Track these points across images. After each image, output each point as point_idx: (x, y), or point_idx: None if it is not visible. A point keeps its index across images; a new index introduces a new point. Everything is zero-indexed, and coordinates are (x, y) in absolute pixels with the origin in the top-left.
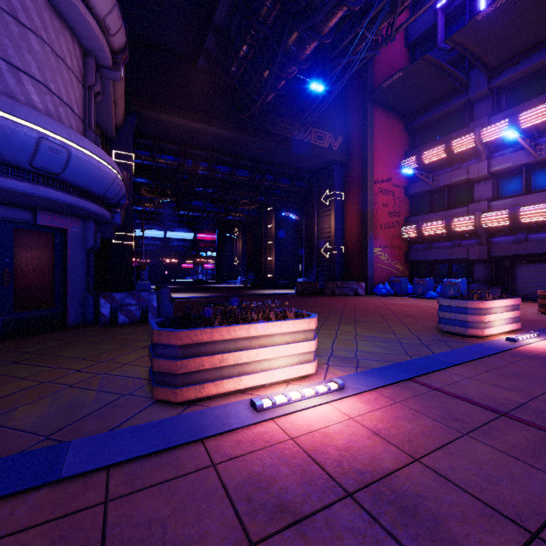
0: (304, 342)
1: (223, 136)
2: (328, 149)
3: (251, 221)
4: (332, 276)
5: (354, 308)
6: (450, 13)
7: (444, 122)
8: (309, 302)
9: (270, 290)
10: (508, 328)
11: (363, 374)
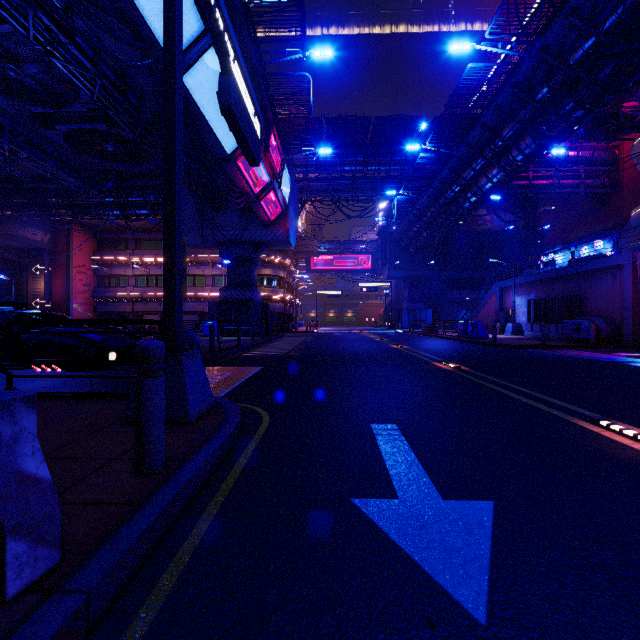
0: None
1: None
2: (41, 242)
3: None
4: None
5: None
6: None
7: (116, 242)
8: None
9: None
10: None
11: None
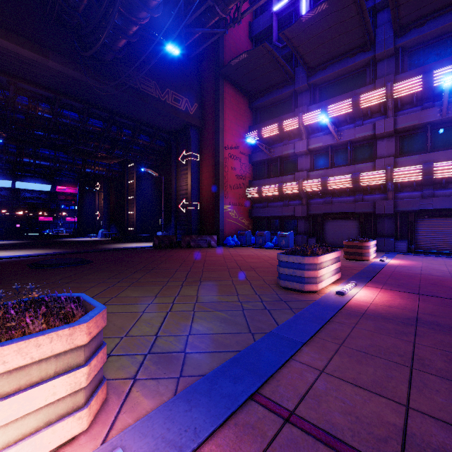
0: (57, 378)
1: (66, 75)
2: (185, 112)
3: (113, 175)
4: (188, 230)
5: (204, 261)
6: (282, 19)
7: (277, 106)
8: (162, 256)
9: (130, 243)
10: (334, 278)
11: (183, 399)
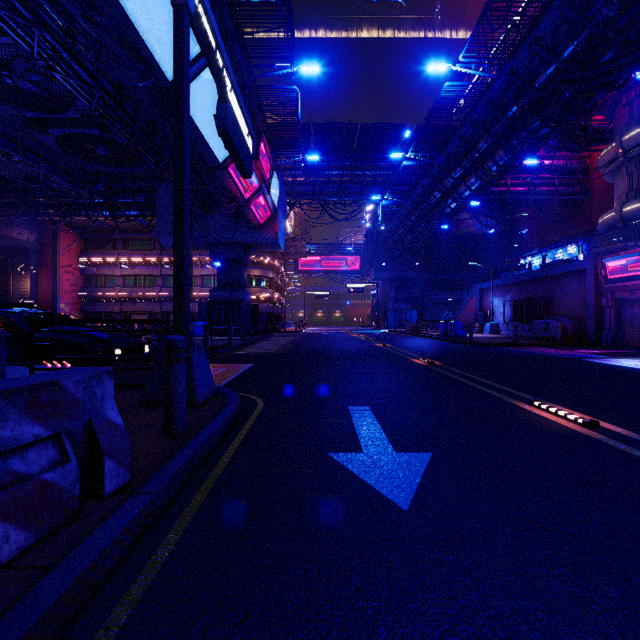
0: None
1: None
2: (27, 241)
3: None
4: None
5: None
6: None
7: (103, 241)
8: None
9: None
10: None
11: None
